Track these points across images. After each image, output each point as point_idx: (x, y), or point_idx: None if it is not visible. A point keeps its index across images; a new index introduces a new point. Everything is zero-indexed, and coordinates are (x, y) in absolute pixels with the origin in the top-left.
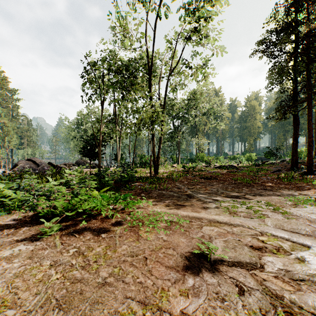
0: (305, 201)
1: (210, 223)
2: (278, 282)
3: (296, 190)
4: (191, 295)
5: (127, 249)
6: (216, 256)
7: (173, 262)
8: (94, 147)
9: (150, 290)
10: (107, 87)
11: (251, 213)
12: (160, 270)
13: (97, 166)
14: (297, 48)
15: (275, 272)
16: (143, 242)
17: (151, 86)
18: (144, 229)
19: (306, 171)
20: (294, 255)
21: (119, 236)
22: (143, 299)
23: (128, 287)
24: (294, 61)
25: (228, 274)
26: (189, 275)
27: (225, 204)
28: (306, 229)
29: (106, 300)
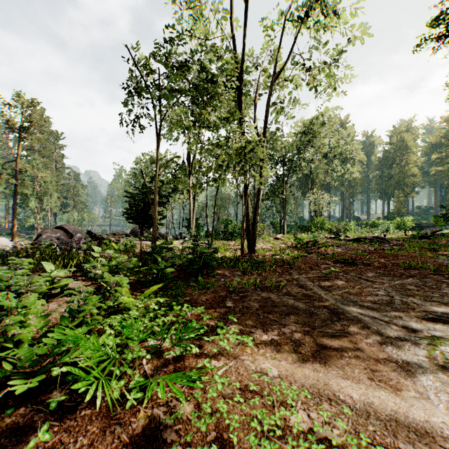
0: None
1: None
2: None
3: None
4: None
5: None
6: None
7: None
8: (146, 207)
9: None
10: (166, 98)
11: None
12: None
13: (162, 236)
14: None
15: None
16: None
17: (243, 102)
18: None
19: None
20: None
21: None
22: None
23: None
24: None
25: None
26: None
27: None
28: None
29: None
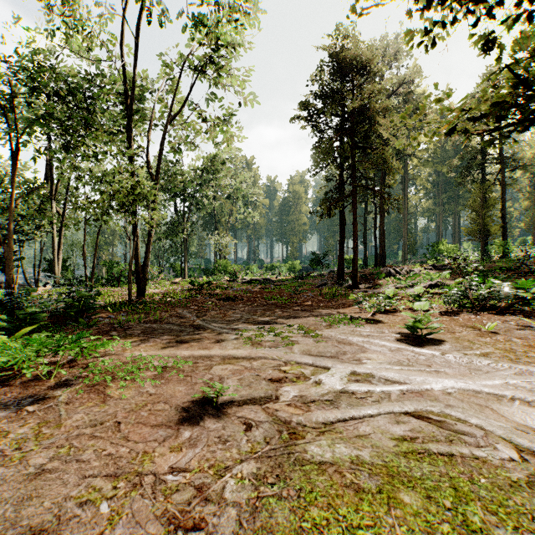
0: (340, 320)
1: (223, 361)
2: (290, 409)
3: (337, 308)
4: (186, 447)
5: (84, 418)
6: (224, 398)
7: (163, 419)
8: None
9: (125, 458)
10: (32, 123)
11: (279, 341)
12: (142, 432)
13: None
14: (343, 126)
15: (289, 400)
16: (115, 403)
17: (131, 137)
18: (117, 385)
19: (352, 284)
20: (313, 379)
21: (67, 404)
22: (114, 472)
23: (87, 465)
24: (340, 141)
25: (237, 415)
26: (186, 427)
27: (249, 333)
28: (332, 351)
29: (48, 491)
